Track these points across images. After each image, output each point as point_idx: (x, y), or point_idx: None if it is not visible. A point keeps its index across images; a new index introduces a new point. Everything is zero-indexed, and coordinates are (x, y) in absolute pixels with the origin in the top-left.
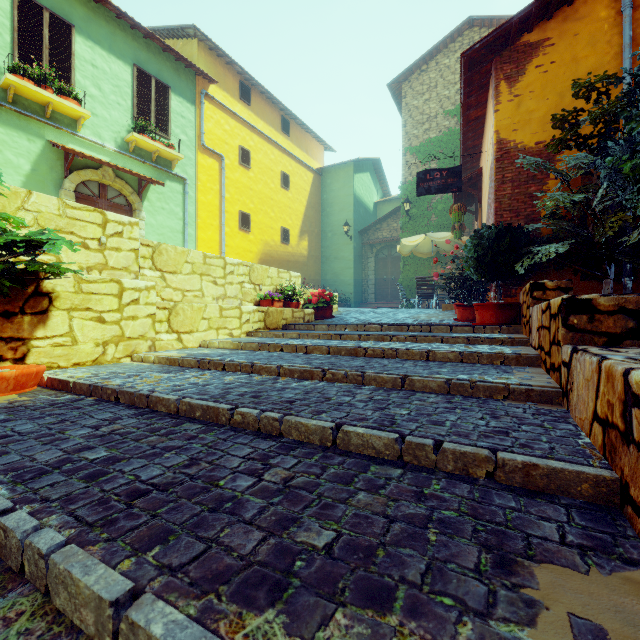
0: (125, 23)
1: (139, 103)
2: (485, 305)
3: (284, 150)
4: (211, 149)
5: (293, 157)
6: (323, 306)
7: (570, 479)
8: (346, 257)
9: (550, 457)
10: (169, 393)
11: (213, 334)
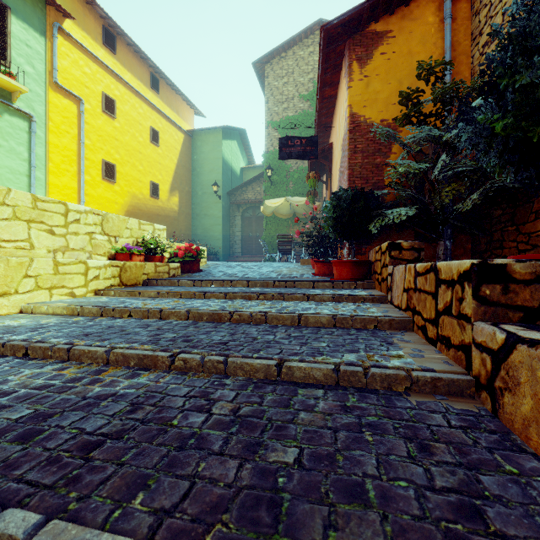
0: None
1: None
2: (342, 262)
3: (154, 106)
4: (66, 89)
5: (163, 115)
6: (190, 260)
7: None
8: (215, 214)
9: None
10: None
11: (43, 295)
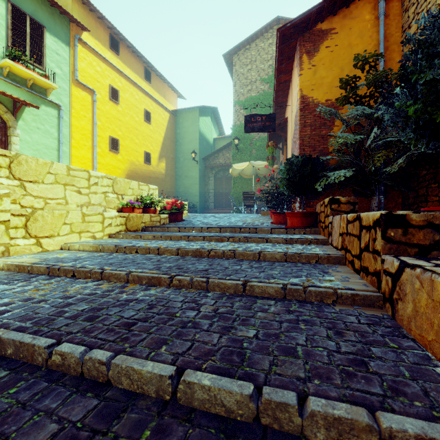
0: None
1: (14, 35)
2: (294, 213)
3: (147, 93)
4: (84, 84)
5: (154, 99)
6: (175, 212)
7: None
8: (194, 176)
9: (438, 417)
10: None
11: (75, 237)
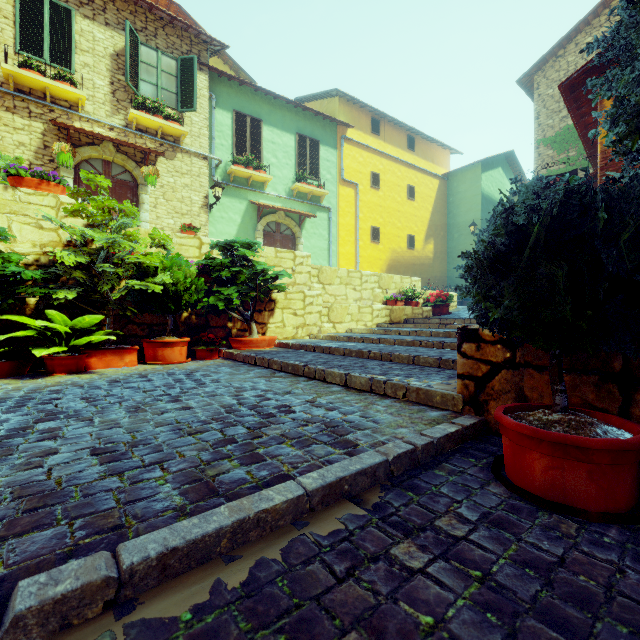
0: (291, 105)
1: (299, 160)
2: None
3: (410, 165)
4: (348, 181)
5: (418, 169)
6: (440, 304)
7: None
8: None
9: None
10: (339, 347)
11: (354, 324)
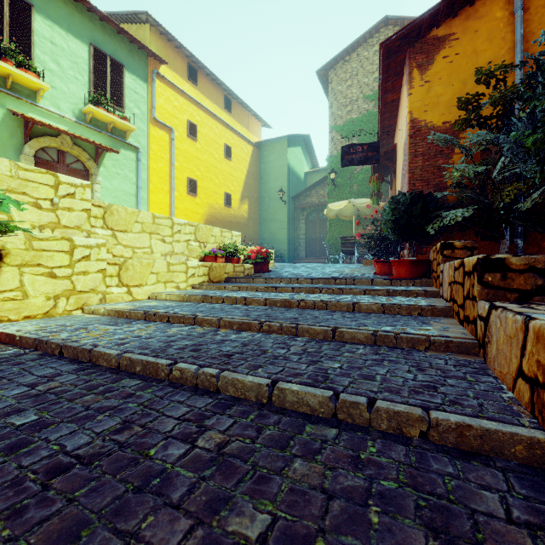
0: (82, 6)
1: (95, 79)
2: (401, 261)
3: (227, 125)
4: (162, 122)
5: (235, 132)
6: (261, 261)
7: (504, 440)
8: (281, 219)
9: (481, 416)
10: (111, 347)
11: (161, 287)
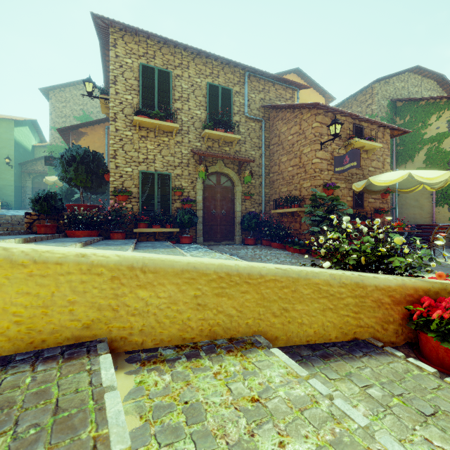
0: None
1: None
2: None
3: None
4: None
5: None
6: None
7: None
8: (8, 178)
9: None
10: None
11: None
